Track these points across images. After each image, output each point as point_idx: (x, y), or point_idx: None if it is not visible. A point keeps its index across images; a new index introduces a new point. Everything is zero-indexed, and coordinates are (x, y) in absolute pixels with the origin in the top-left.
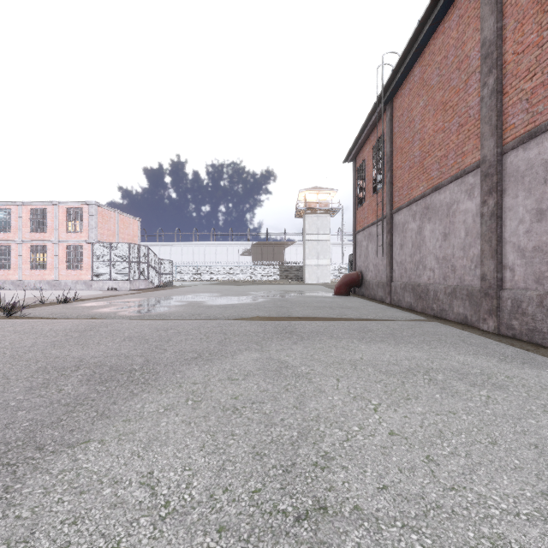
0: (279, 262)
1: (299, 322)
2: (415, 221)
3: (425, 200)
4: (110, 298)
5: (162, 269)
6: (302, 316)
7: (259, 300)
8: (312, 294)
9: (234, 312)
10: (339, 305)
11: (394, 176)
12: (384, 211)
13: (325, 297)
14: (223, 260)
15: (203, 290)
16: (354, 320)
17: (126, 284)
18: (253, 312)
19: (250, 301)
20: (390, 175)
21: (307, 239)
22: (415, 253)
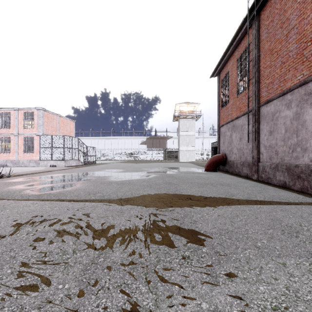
0: (163, 148)
1: (193, 207)
2: (290, 108)
3: (306, 87)
4: (41, 173)
5: (88, 152)
6: (192, 196)
7: (151, 176)
8: (188, 170)
9: (128, 190)
10: (217, 181)
11: (261, 76)
12: (249, 106)
13: (200, 173)
14: (129, 147)
15: (113, 167)
16: (248, 203)
17: (62, 163)
18: (146, 191)
19: (144, 177)
20: (257, 75)
21: (181, 134)
22: (290, 137)
